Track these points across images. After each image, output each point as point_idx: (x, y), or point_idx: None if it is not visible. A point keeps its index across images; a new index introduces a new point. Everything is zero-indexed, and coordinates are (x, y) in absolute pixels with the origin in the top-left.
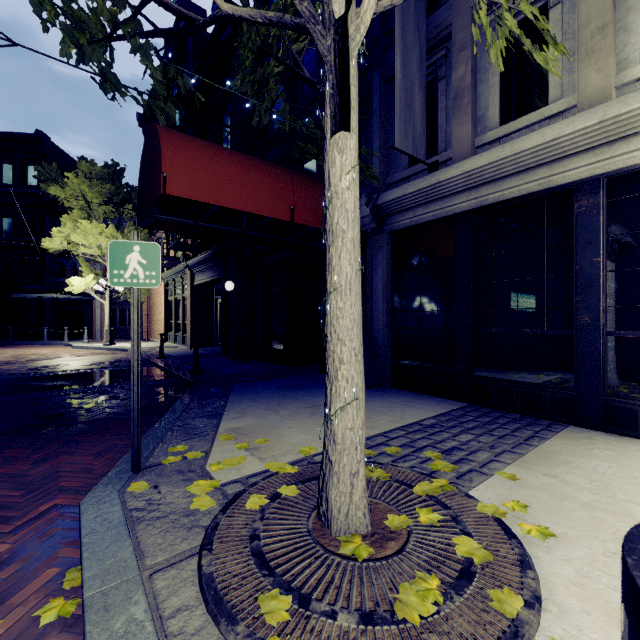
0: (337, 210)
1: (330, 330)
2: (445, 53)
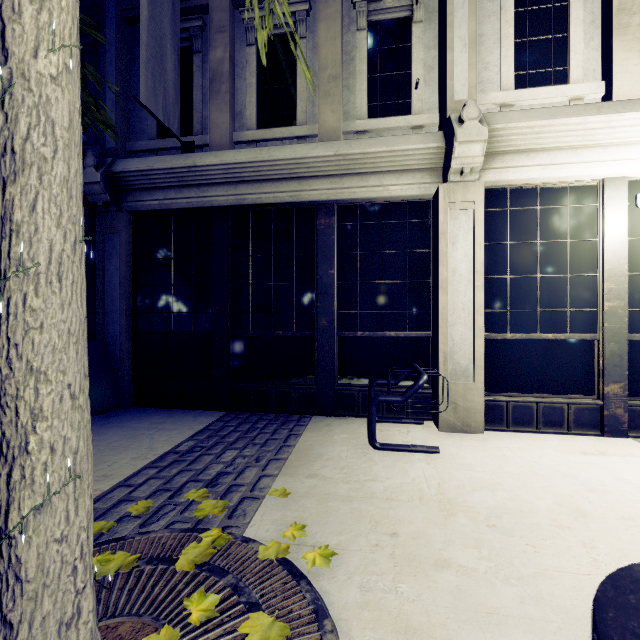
0: (26, 112)
1: (7, 354)
2: (202, 25)
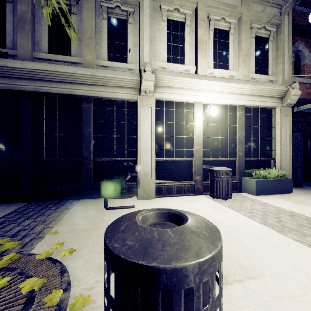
0: None
1: None
2: None
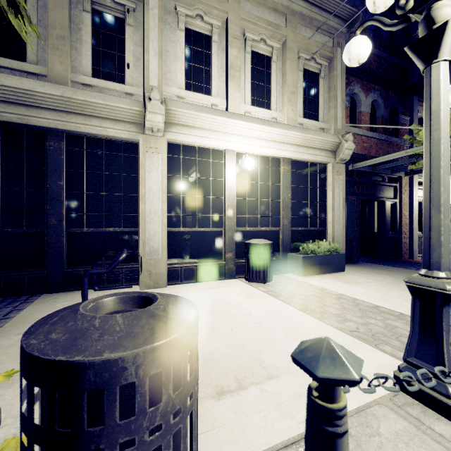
0: None
1: None
2: None
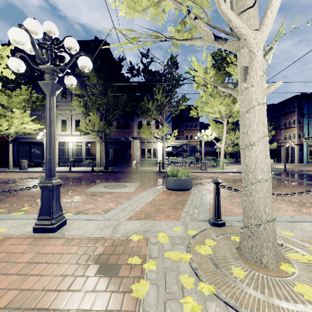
0: (10, 149)
1: (9, 156)
2: None
